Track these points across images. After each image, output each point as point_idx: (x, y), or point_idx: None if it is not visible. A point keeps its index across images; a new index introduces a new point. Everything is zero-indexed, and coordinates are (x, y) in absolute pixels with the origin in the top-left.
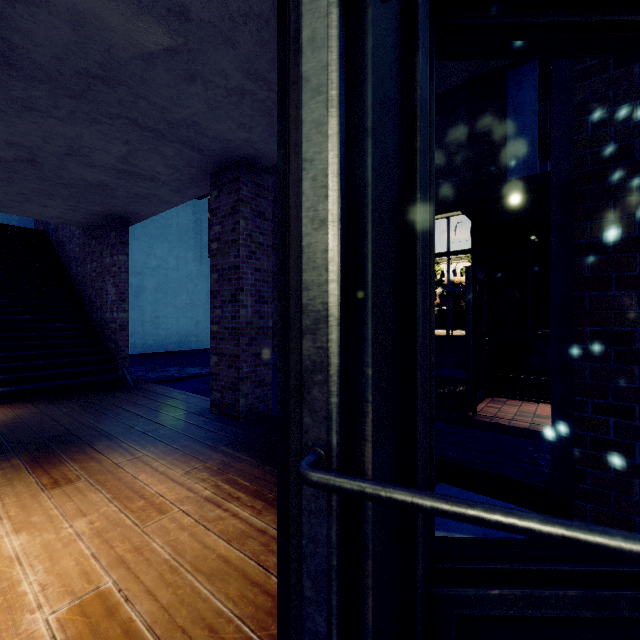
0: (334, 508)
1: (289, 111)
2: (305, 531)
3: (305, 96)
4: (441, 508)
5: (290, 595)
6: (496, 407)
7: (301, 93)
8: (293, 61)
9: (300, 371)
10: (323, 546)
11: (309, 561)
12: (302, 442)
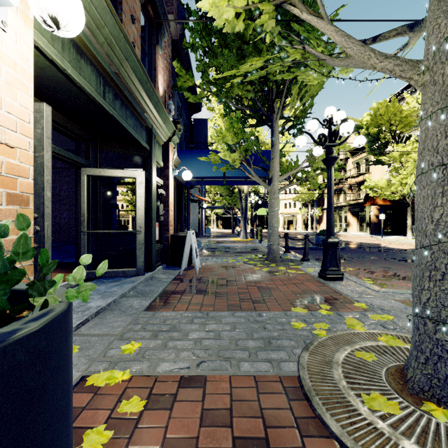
0: (86, 238)
1: (78, 186)
2: (82, 241)
3: (82, 187)
4: (98, 231)
5: (79, 252)
6: None
7: (81, 186)
8: (79, 180)
9: (81, 221)
10: (84, 242)
11: (82, 245)
12: (81, 230)
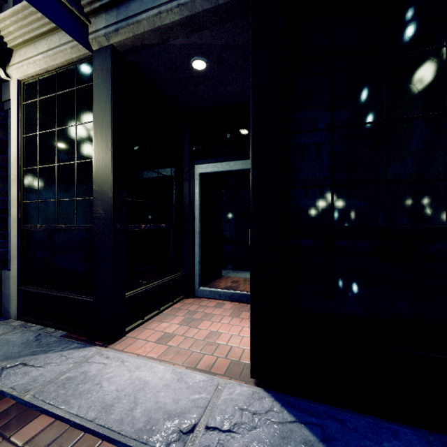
0: None
1: None
2: None
3: None
4: None
5: None
6: (228, 308)
7: None
8: None
9: None
10: None
11: None
12: None
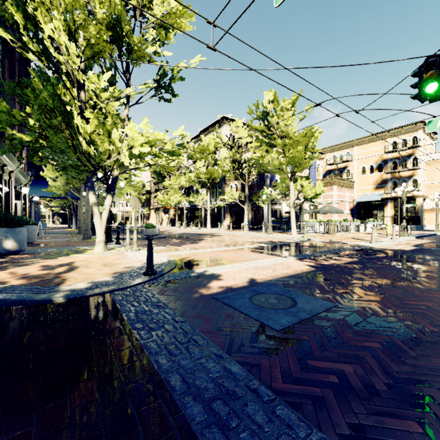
0: None
1: None
2: None
3: None
4: None
5: None
6: None
7: None
8: None
9: None
10: None
11: None
12: None
